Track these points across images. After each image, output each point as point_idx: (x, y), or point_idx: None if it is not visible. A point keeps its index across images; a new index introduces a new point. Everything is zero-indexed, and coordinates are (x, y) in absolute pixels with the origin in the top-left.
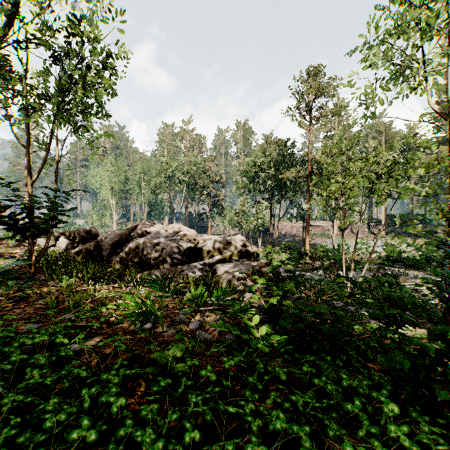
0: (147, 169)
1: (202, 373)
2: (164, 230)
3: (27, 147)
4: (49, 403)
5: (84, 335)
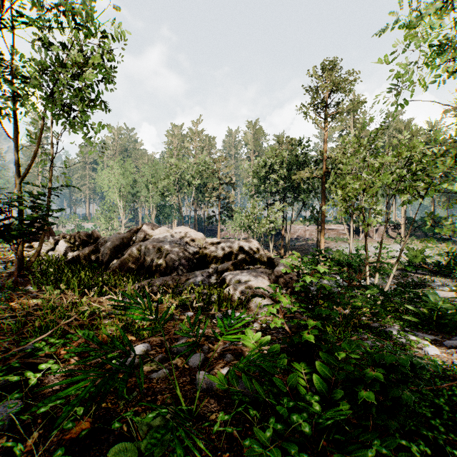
0: (155, 171)
1: None
2: (169, 234)
3: (14, 140)
4: None
5: (36, 380)
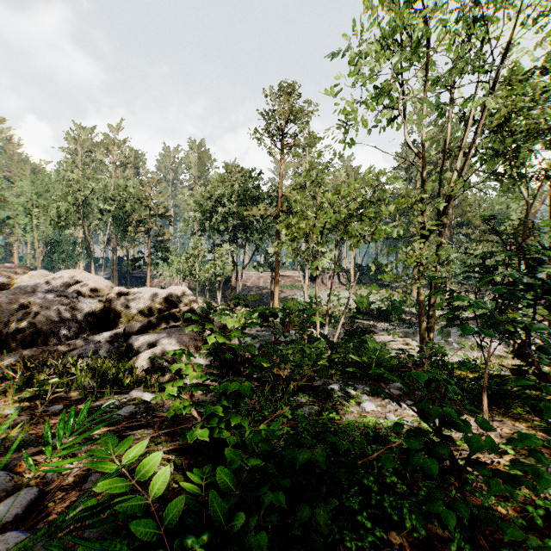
0: (43, 189)
1: None
2: (47, 281)
3: None
4: None
5: None
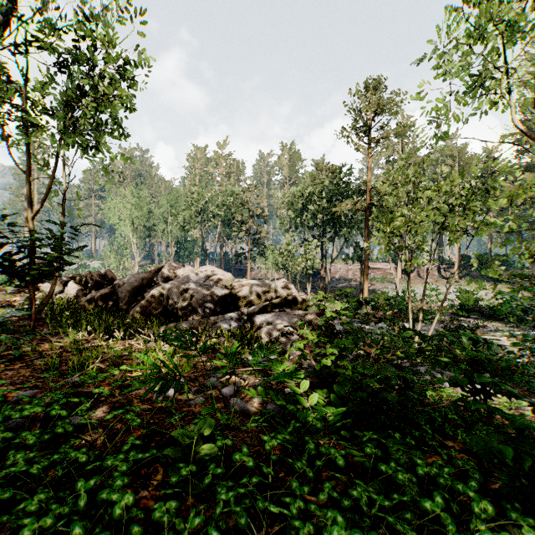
0: (174, 201)
1: (235, 457)
2: (194, 274)
3: (27, 173)
4: (33, 501)
5: (89, 404)
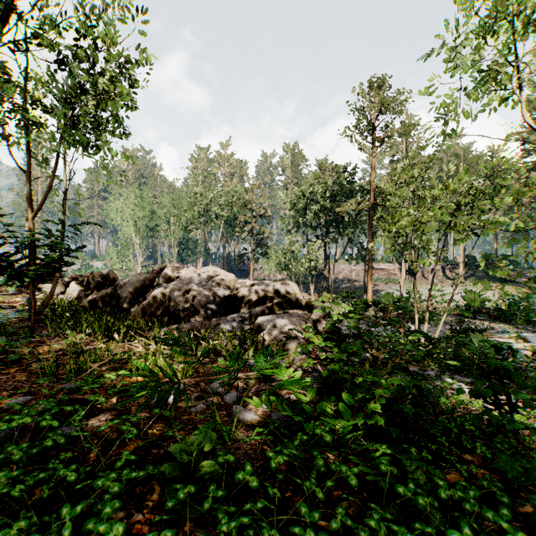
0: (177, 202)
1: (238, 477)
2: (196, 275)
3: (27, 172)
4: (12, 530)
5: (84, 412)
